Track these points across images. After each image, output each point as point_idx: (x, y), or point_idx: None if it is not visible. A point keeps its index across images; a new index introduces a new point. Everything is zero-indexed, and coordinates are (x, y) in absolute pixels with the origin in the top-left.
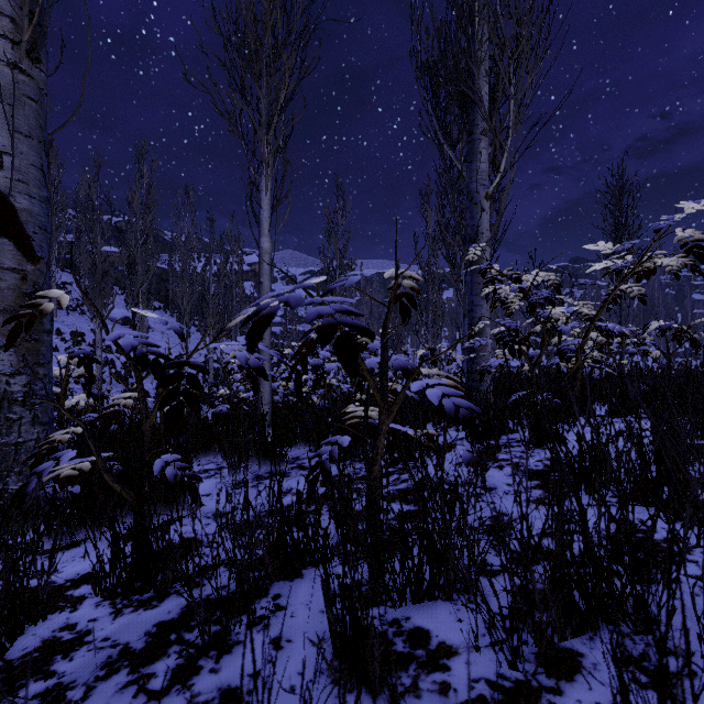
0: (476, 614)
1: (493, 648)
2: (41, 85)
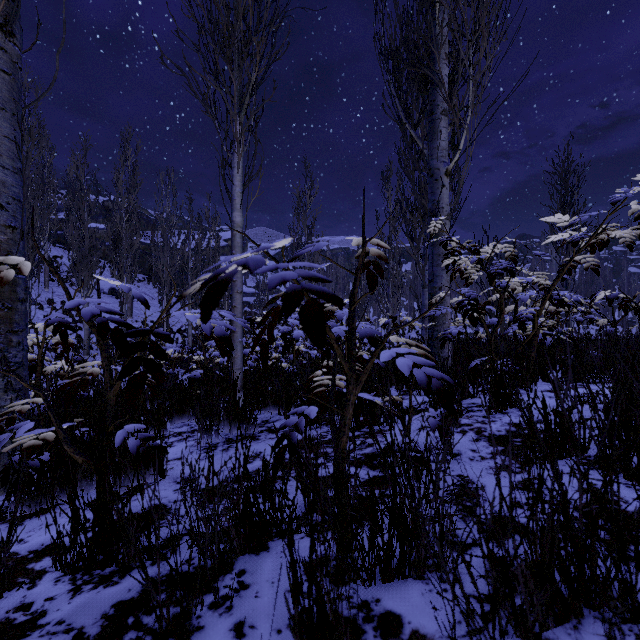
0: (454, 604)
1: None
2: (14, 59)
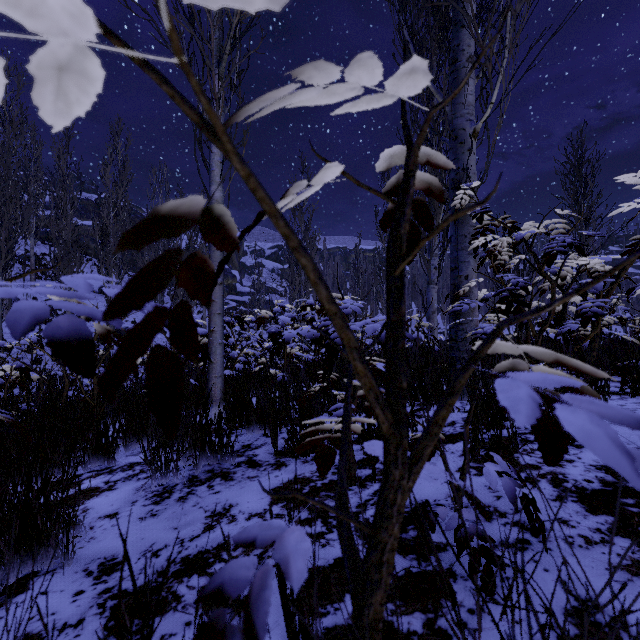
0: None
1: None
2: None
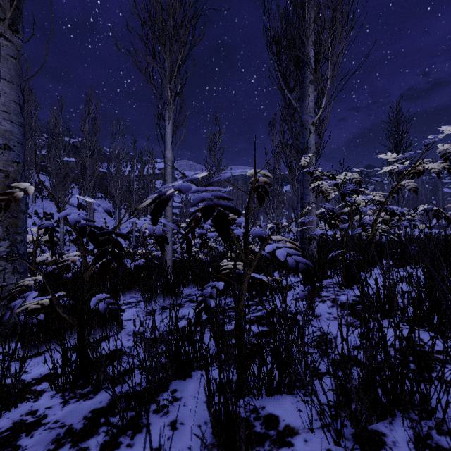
0: (311, 406)
1: (323, 430)
2: (18, 48)
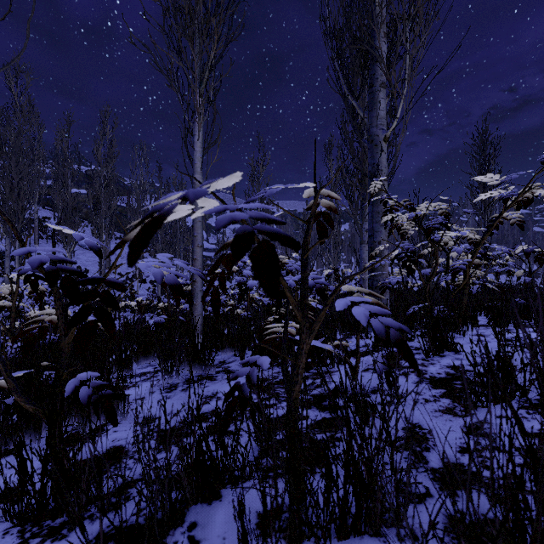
0: None
1: None
2: None
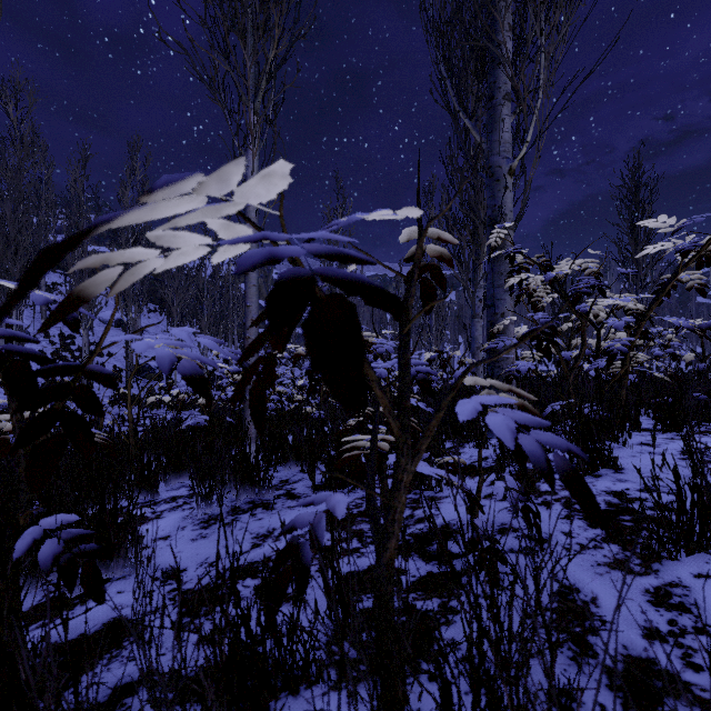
0: None
1: None
2: None
